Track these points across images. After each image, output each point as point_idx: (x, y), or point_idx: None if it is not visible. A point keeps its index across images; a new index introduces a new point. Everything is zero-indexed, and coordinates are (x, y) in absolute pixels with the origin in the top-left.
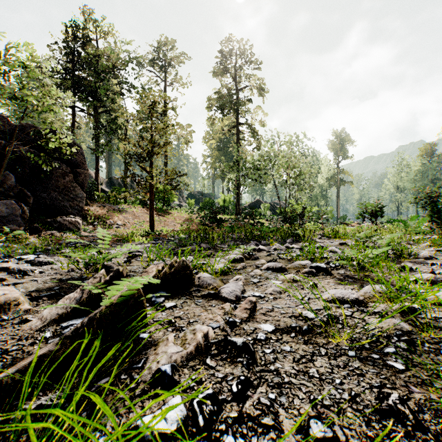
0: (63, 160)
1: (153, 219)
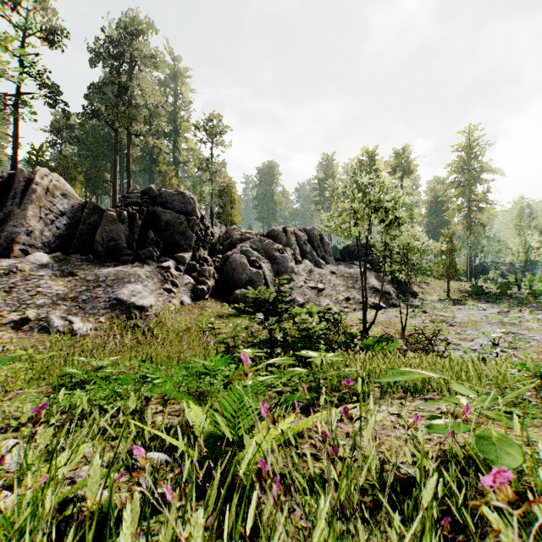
0: None
1: (449, 291)
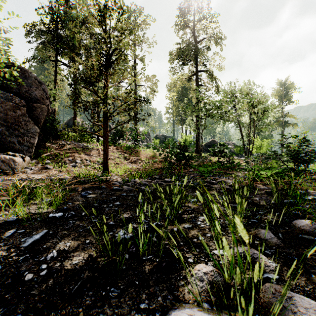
0: (20, 95)
1: (107, 156)
